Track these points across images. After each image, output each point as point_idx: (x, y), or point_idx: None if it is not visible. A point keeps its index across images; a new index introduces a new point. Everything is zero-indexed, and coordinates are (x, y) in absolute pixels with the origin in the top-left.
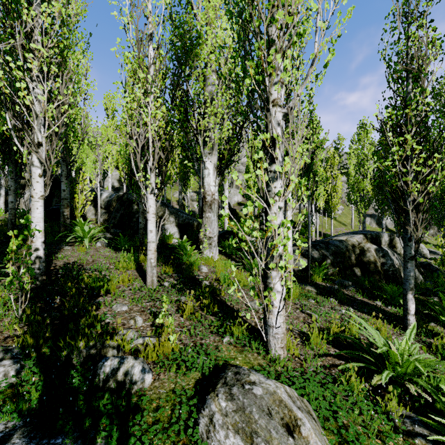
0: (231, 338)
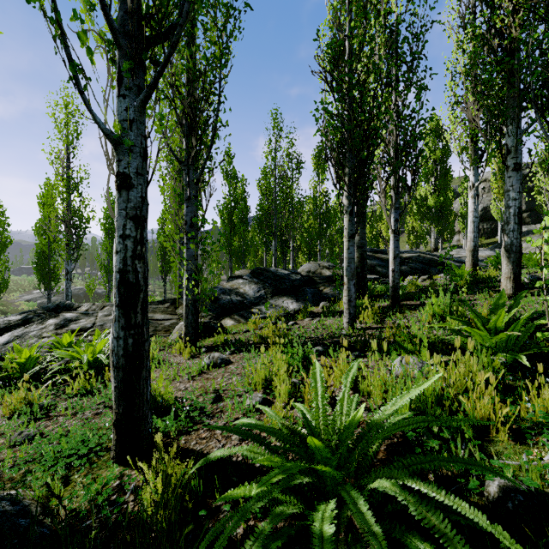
0: (224, 338)
